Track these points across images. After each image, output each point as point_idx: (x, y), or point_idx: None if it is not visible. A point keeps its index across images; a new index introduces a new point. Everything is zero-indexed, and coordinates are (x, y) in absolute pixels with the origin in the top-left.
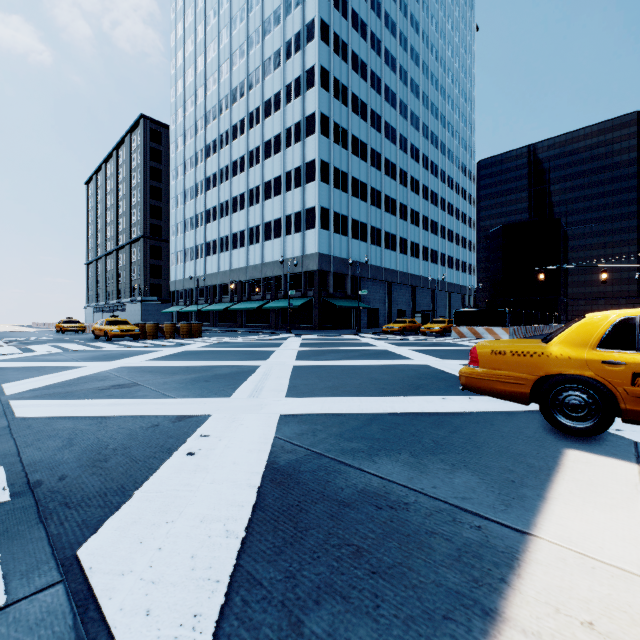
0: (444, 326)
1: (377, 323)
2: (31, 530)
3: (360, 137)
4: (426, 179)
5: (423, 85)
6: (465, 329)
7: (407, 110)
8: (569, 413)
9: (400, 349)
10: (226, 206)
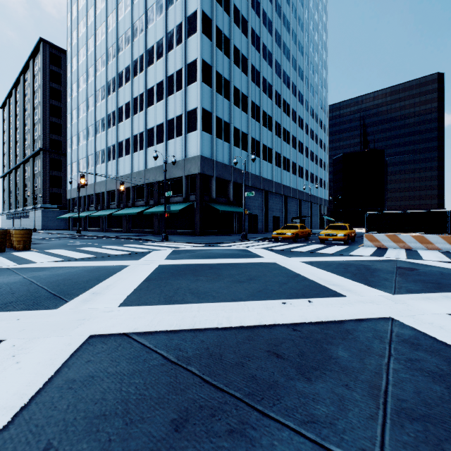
0: (348, 232)
1: (256, 228)
2: None
3: (241, 50)
4: (295, 105)
5: (292, 23)
6: (383, 236)
7: (280, 40)
8: None
9: (437, 317)
10: (113, 116)
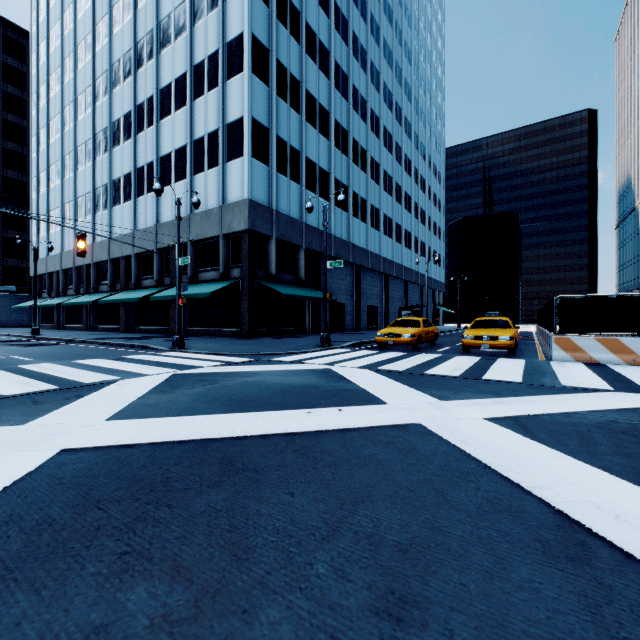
0: (514, 333)
1: (342, 324)
2: None
3: (319, 35)
4: (399, 137)
5: (396, 12)
6: (592, 342)
7: (379, 33)
8: None
9: None
10: (104, 137)
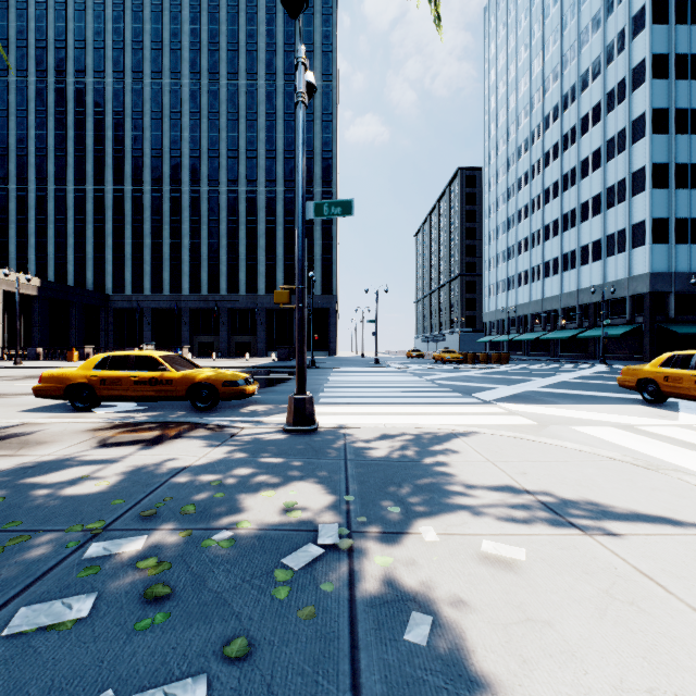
0: None
1: None
2: (461, 393)
3: None
4: None
5: None
6: None
7: None
8: (649, 394)
9: None
10: (537, 235)
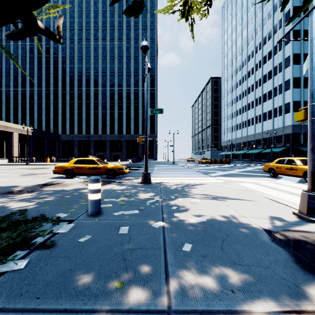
0: None
1: None
2: (204, 174)
3: None
4: None
5: None
6: None
7: None
8: (272, 173)
9: None
10: (245, 108)
